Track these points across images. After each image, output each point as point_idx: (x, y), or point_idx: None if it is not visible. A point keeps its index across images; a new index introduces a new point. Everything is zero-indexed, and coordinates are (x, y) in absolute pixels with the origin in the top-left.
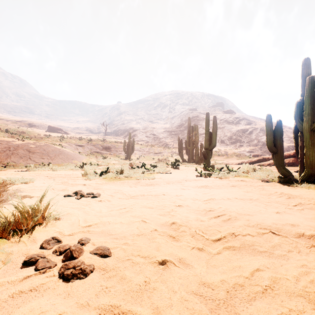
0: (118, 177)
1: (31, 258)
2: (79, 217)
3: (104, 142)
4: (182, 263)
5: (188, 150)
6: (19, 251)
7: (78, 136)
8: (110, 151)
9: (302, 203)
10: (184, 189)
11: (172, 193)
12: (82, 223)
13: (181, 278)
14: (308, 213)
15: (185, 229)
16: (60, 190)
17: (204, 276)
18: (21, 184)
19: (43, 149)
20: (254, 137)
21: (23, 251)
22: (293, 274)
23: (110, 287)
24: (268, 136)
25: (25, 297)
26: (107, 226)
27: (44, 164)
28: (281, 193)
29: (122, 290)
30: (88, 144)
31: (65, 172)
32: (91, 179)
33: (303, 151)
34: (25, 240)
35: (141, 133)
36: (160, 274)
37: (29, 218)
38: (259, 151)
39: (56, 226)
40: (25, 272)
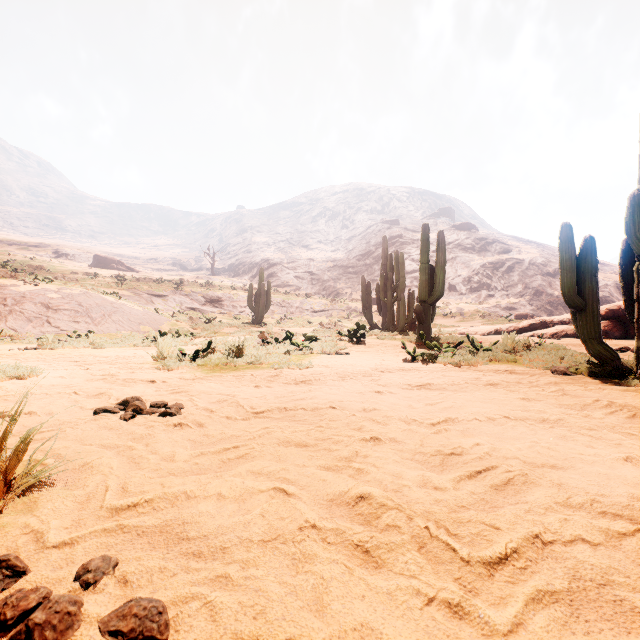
0: (233, 364)
1: None
2: (111, 478)
3: (208, 289)
4: None
5: (383, 304)
6: None
7: (155, 275)
8: (222, 308)
9: None
10: (380, 393)
11: (352, 403)
12: (114, 497)
13: None
14: None
15: (398, 521)
16: (93, 396)
17: None
18: (8, 381)
19: (77, 303)
20: (517, 278)
21: None
22: None
23: None
24: (566, 271)
25: None
26: (179, 506)
27: (78, 334)
28: (609, 402)
29: None
30: (175, 293)
31: (119, 352)
32: (171, 369)
33: None
34: None
35: (286, 270)
36: None
37: None
38: (527, 307)
39: (36, 508)
40: None
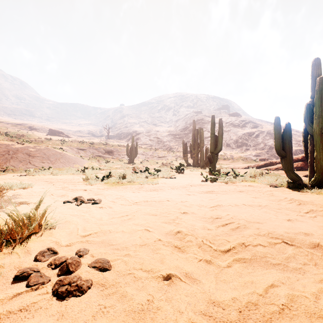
0: (121, 182)
1: (23, 272)
2: (78, 226)
3: (106, 146)
4: (188, 277)
5: (193, 154)
6: (11, 263)
7: (79, 139)
8: (113, 155)
9: (314, 209)
10: (189, 195)
11: (176, 199)
12: (81, 232)
13: (188, 295)
14: (322, 221)
15: (191, 239)
16: (60, 196)
17: (213, 293)
18: (19, 190)
19: (43, 153)
20: (261, 140)
21: (16, 263)
22: (312, 291)
23: (109, 306)
24: (277, 139)
25: (14, 319)
26: (107, 235)
27: (44, 168)
28: (291, 199)
29: (123, 310)
30: (90, 148)
31: (65, 177)
32: (93, 184)
33: (313, 155)
34: (18, 252)
35: (145, 136)
36: (165, 291)
37: (24, 227)
38: (265, 155)
39: (53, 235)
40: (16, 288)
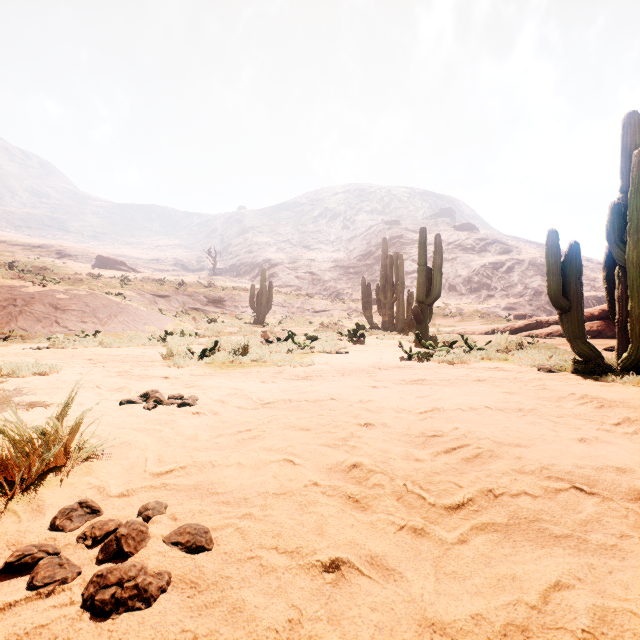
0: (238, 362)
1: (24, 555)
2: (148, 452)
3: (210, 290)
4: (377, 566)
5: (383, 305)
6: (0, 535)
7: (157, 276)
8: (224, 308)
9: (631, 417)
10: (376, 388)
11: (350, 395)
12: (153, 465)
13: (377, 609)
14: None
15: (382, 481)
16: (114, 390)
17: (430, 603)
18: (32, 377)
19: (84, 304)
20: (517, 278)
21: (10, 535)
22: None
23: (205, 634)
24: (552, 275)
25: None
26: (207, 472)
27: (86, 334)
28: (582, 395)
29: None
30: (178, 294)
31: (128, 351)
32: (181, 366)
33: (625, 306)
34: (18, 509)
35: (287, 270)
36: (326, 599)
37: (32, 456)
38: (526, 307)
39: (93, 472)
40: (5, 593)
